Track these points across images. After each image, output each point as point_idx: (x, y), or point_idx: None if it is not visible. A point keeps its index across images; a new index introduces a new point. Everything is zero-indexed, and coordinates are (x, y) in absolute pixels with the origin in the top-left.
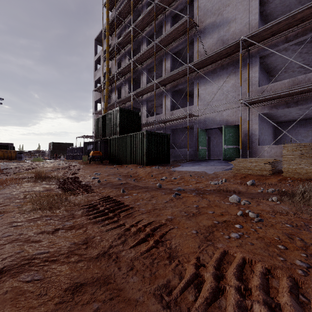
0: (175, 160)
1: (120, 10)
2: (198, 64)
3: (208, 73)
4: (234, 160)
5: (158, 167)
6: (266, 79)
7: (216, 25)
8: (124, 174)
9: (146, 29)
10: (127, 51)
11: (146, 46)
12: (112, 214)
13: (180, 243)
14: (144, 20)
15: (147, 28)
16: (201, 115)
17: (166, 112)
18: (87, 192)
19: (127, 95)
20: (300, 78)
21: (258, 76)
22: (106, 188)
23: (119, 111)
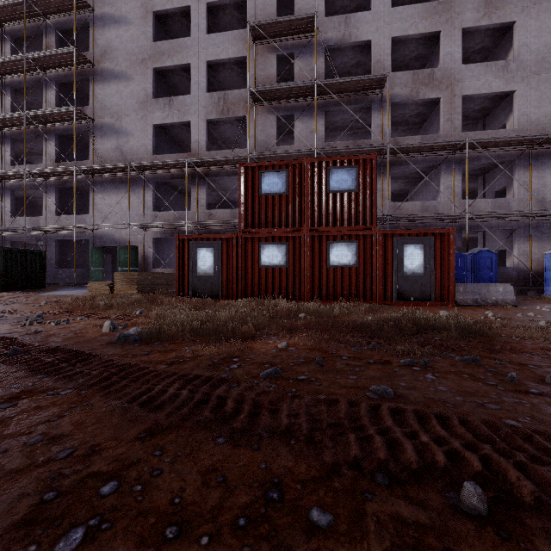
0: (58, 284)
1: None
2: (91, 169)
3: (106, 181)
4: None
5: (18, 293)
6: (179, 199)
7: (115, 129)
8: None
9: (10, 76)
10: None
11: (10, 101)
12: None
13: None
14: (4, 64)
15: (14, 76)
16: (98, 229)
17: (49, 215)
18: None
19: None
20: (180, 213)
21: (152, 201)
22: None
23: None
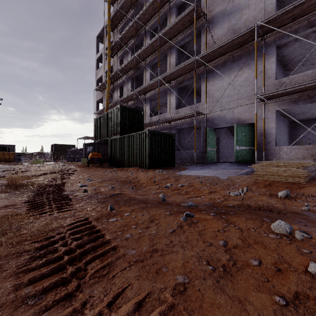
0: (181, 163)
1: (122, 3)
2: (206, 57)
3: (217, 67)
4: (247, 162)
5: (162, 171)
6: (282, 73)
7: (227, 13)
8: (122, 180)
9: (149, 23)
10: (130, 47)
11: (149, 40)
12: (72, 270)
13: None
14: (147, 12)
15: (151, 21)
16: (209, 113)
17: (171, 111)
18: (60, 211)
19: (129, 93)
20: None
21: (275, 68)
22: (90, 202)
23: (119, 110)
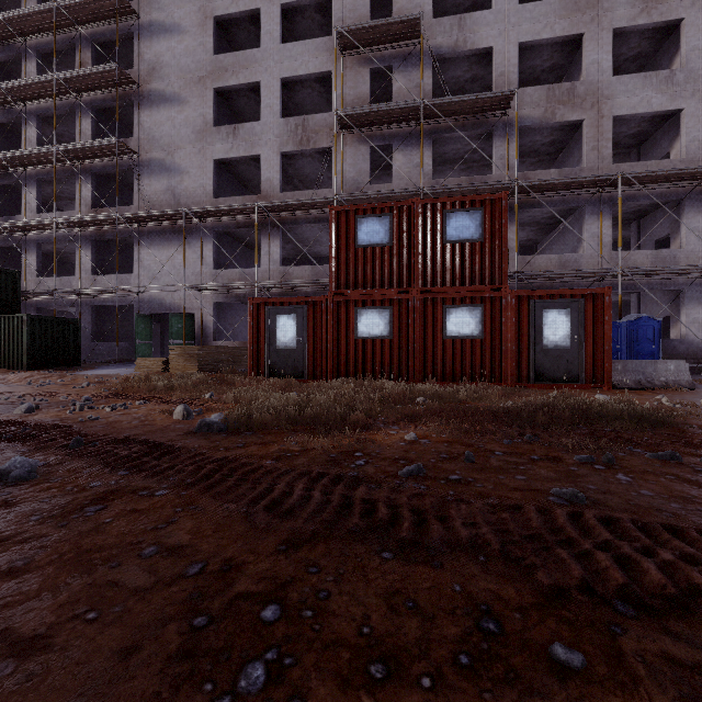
0: (96, 361)
1: None
2: (136, 217)
3: (155, 231)
4: None
5: (50, 372)
6: (244, 253)
7: (166, 166)
8: None
9: (36, 102)
10: None
11: (36, 133)
12: None
13: (21, 393)
14: (30, 87)
15: (41, 101)
16: (144, 292)
17: (84, 275)
18: None
19: None
20: (248, 271)
21: (213, 257)
22: None
23: None
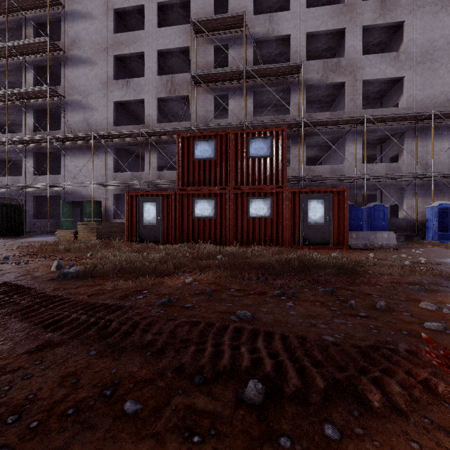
0: (35, 232)
1: None
2: (62, 138)
3: (75, 147)
4: None
5: None
6: (136, 162)
7: (82, 105)
8: None
9: None
10: None
11: None
12: None
13: None
14: None
15: None
16: (68, 187)
17: (28, 175)
18: None
19: None
20: (136, 173)
21: (113, 164)
22: None
23: None
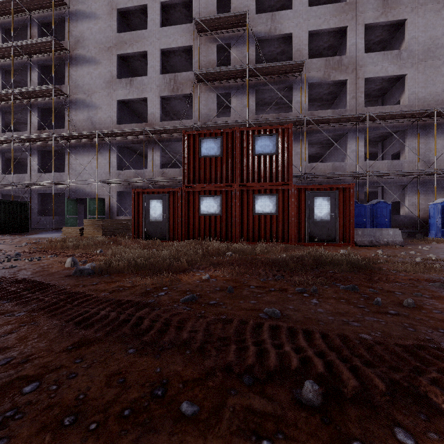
0: (40, 229)
1: None
2: (66, 136)
3: (79, 145)
4: None
5: (6, 236)
6: (138, 160)
7: (86, 104)
8: None
9: (1, 60)
10: None
11: (1, 80)
12: None
13: None
14: None
15: (4, 60)
16: (72, 184)
17: (33, 173)
18: None
19: None
20: (139, 171)
21: (117, 162)
22: None
23: None
